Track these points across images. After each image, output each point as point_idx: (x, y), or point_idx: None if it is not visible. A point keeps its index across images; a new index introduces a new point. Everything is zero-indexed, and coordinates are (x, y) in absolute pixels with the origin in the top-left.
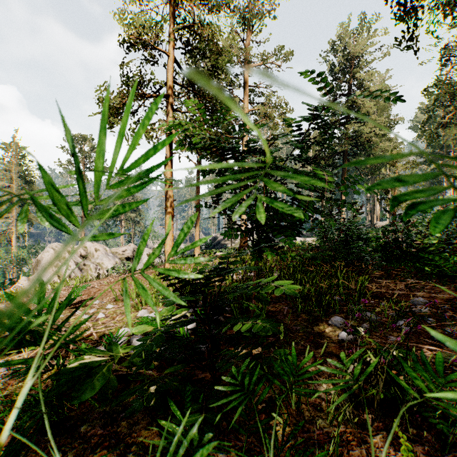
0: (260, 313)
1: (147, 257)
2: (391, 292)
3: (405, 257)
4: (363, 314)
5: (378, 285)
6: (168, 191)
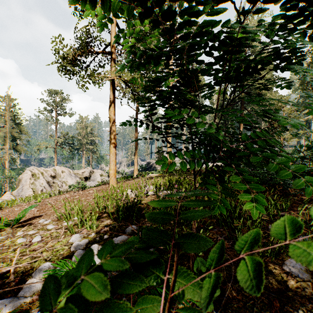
0: None
1: (100, 177)
2: None
3: None
4: None
5: None
6: (112, 127)
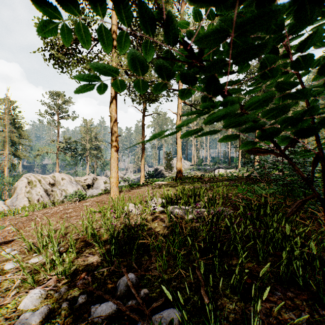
0: None
1: (103, 184)
2: None
3: None
4: None
5: None
6: (113, 127)
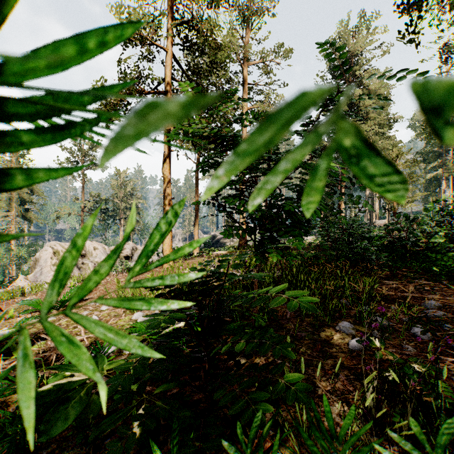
0: (267, 329)
1: None
2: (400, 294)
3: (410, 256)
4: (372, 319)
5: (385, 286)
6: (167, 189)
